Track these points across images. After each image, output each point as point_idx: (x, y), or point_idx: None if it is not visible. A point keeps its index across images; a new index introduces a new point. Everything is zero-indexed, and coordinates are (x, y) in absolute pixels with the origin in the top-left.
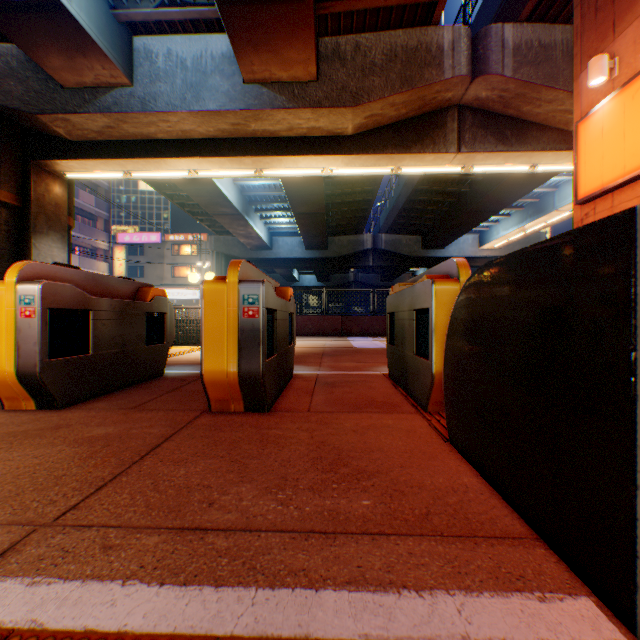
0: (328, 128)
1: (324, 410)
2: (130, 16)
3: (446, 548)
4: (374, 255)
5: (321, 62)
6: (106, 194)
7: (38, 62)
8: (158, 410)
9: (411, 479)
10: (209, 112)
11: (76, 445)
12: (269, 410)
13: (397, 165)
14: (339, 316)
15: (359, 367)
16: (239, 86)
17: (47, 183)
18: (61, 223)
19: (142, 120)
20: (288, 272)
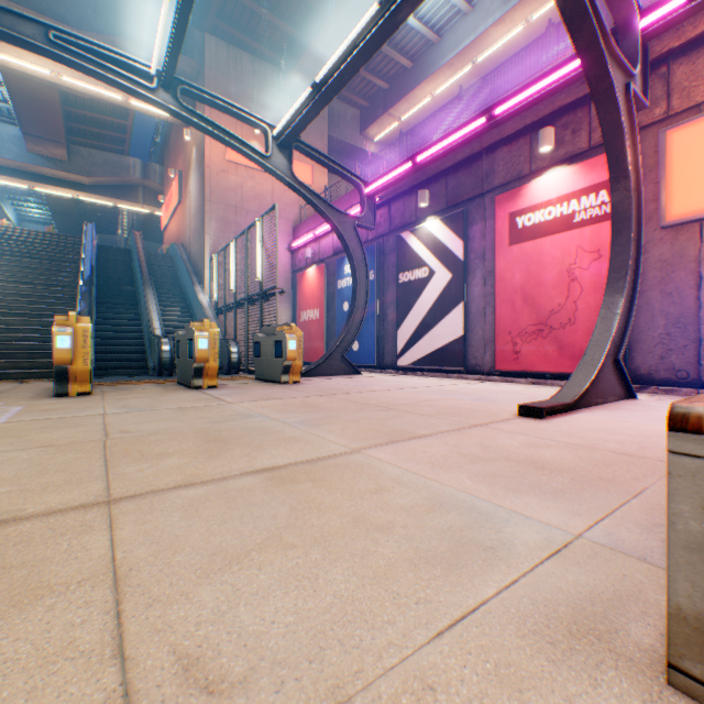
0: (77, 180)
1: None
2: None
3: None
4: None
5: (73, 155)
6: None
7: None
8: None
9: None
10: (7, 160)
11: None
12: None
13: (117, 203)
14: None
15: None
16: (26, 153)
17: None
18: None
19: None
20: None
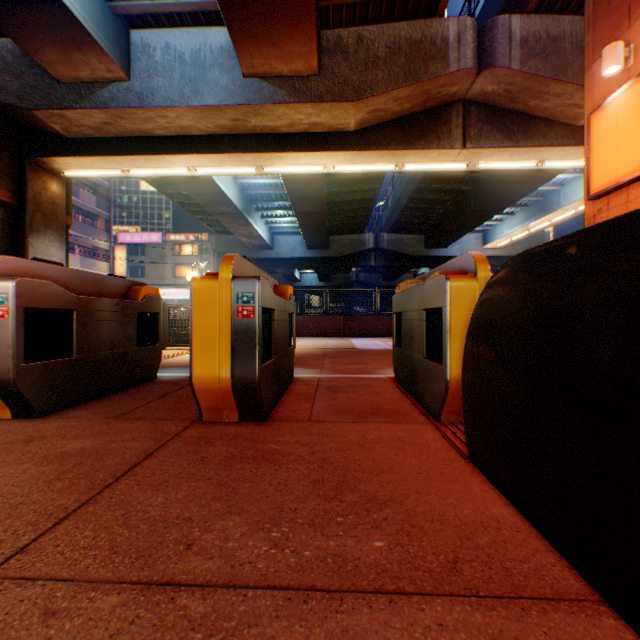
0: (330, 124)
1: (326, 419)
2: (127, 8)
3: (486, 617)
4: (376, 255)
5: (323, 55)
6: (107, 194)
7: (33, 56)
8: (144, 419)
9: (430, 510)
10: (208, 107)
11: (45, 463)
12: (266, 419)
13: (400, 162)
14: (341, 316)
15: (363, 370)
16: (239, 80)
17: (44, 181)
18: (58, 222)
19: (140, 116)
20: (289, 272)
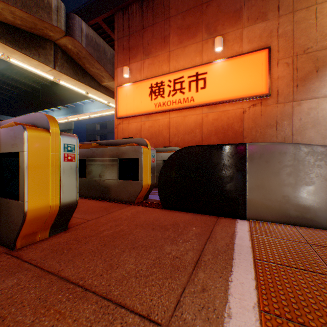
0: None
1: (97, 217)
2: None
3: (220, 225)
4: None
5: None
6: None
7: None
8: None
9: (184, 219)
10: None
11: None
12: (67, 228)
13: (8, 54)
14: None
15: None
16: None
17: None
18: None
19: None
20: None
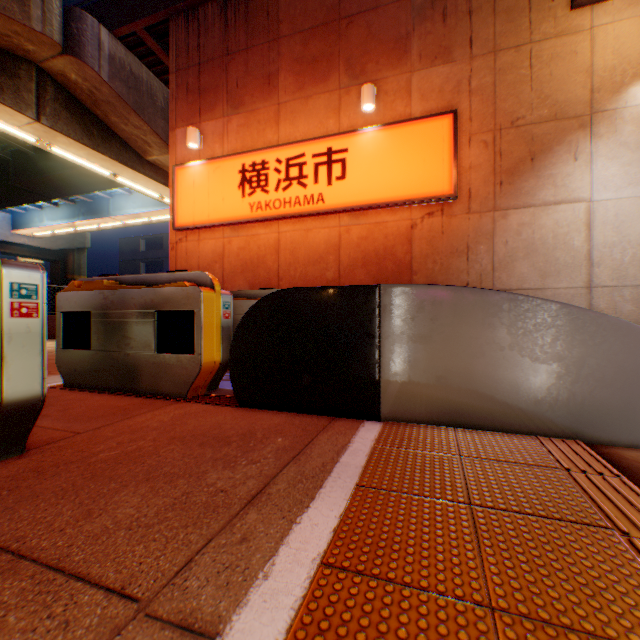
0: None
1: (98, 426)
2: None
3: (331, 431)
4: None
5: None
6: None
7: None
8: None
9: (270, 424)
10: None
11: None
12: (25, 450)
13: None
14: None
15: None
16: None
17: None
18: None
19: None
20: None
